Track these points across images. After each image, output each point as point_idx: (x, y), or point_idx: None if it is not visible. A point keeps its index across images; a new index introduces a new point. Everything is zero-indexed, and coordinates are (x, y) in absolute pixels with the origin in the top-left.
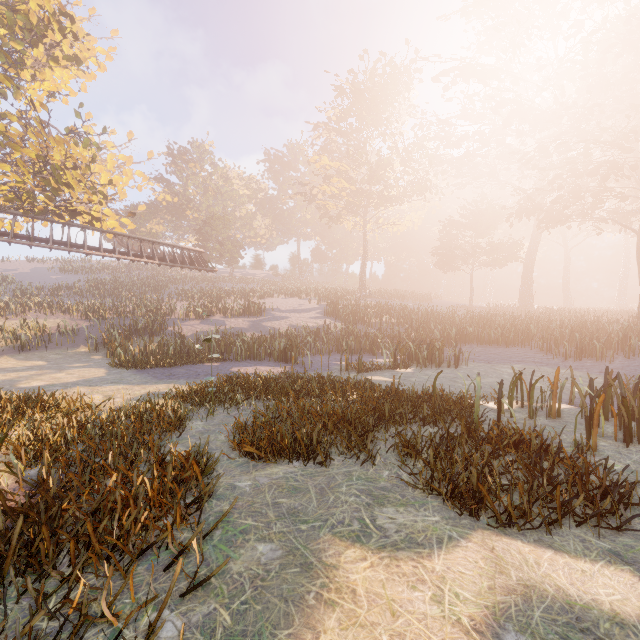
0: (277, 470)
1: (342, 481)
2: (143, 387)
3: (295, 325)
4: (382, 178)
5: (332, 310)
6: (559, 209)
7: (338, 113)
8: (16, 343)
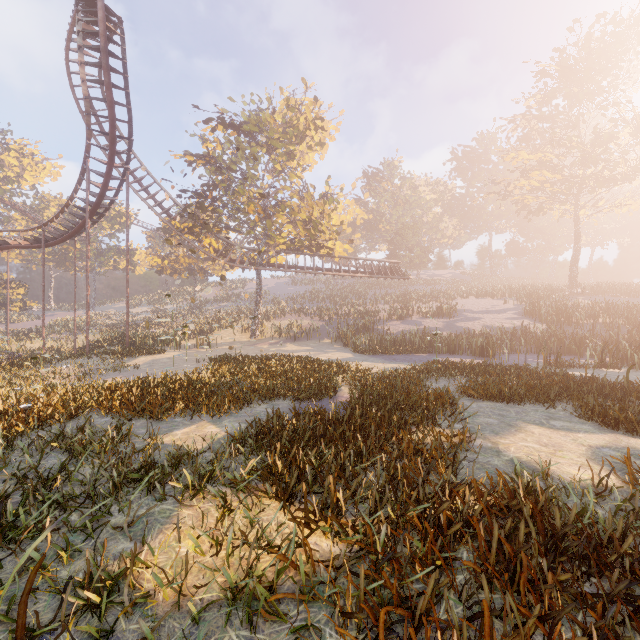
0: (489, 404)
1: (531, 411)
2: (384, 364)
3: (489, 326)
4: (600, 159)
5: (531, 311)
6: None
7: (539, 99)
8: (289, 335)
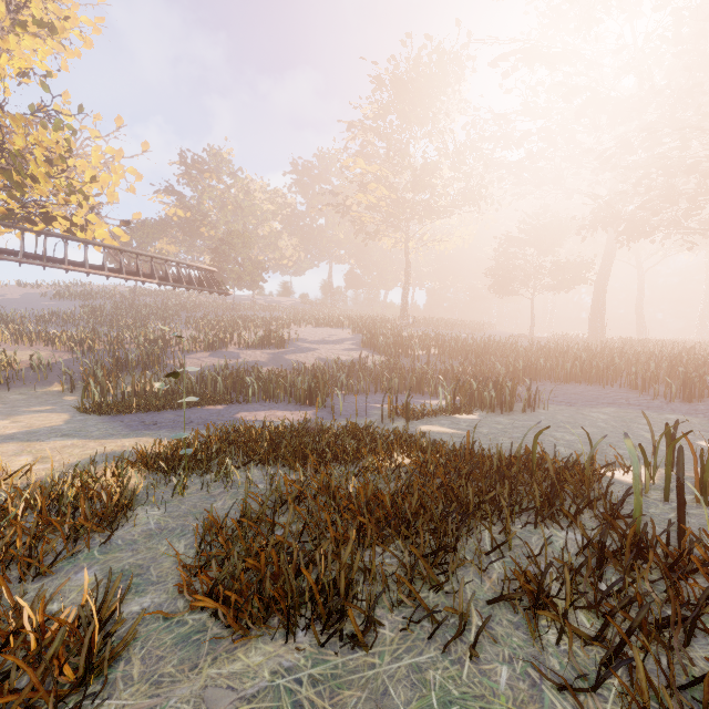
0: (259, 660)
1: None
2: (102, 443)
3: (324, 358)
4: (428, 184)
5: (369, 340)
6: (642, 219)
7: (376, 109)
8: None
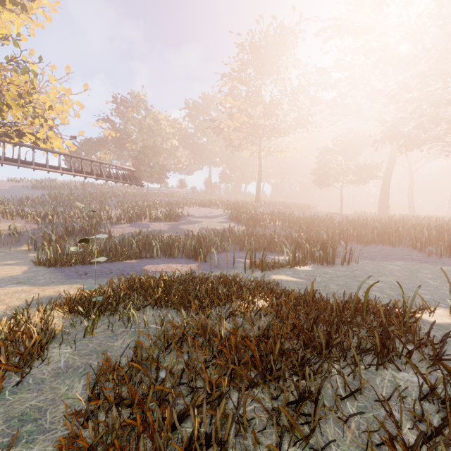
0: None
1: None
2: (43, 289)
3: (206, 228)
4: (274, 114)
5: (235, 216)
6: (416, 136)
7: (240, 65)
8: None
